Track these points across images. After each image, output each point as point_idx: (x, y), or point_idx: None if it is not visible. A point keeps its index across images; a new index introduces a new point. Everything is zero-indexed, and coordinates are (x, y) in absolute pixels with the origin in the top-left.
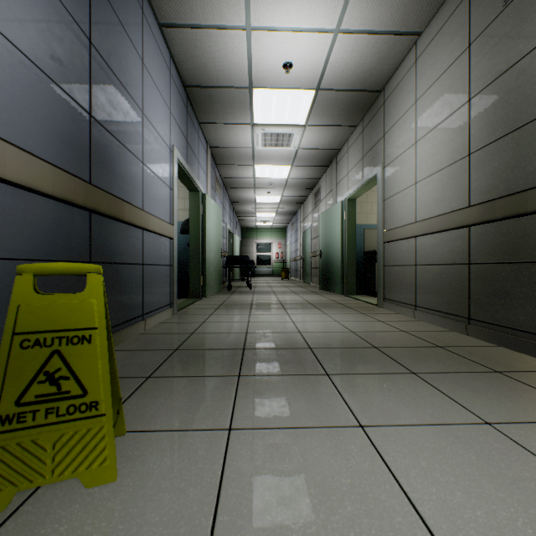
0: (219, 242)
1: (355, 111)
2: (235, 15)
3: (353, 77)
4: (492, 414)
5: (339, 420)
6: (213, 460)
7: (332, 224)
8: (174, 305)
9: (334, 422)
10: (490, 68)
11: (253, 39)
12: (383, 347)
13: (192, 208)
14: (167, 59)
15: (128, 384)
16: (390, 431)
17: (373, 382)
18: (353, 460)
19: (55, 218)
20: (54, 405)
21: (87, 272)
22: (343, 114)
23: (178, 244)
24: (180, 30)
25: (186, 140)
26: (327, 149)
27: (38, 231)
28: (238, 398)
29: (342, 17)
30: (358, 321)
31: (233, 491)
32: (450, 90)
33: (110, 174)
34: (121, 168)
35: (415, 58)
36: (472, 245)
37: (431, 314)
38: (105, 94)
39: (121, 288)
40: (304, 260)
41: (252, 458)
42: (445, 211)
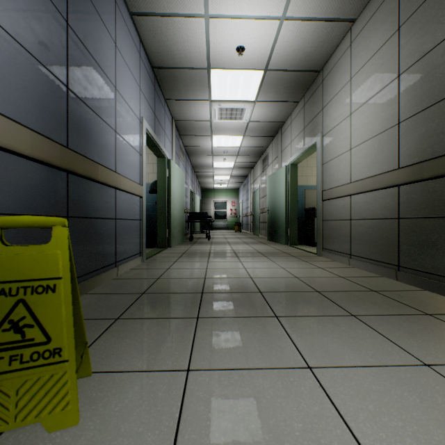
0: (182, 200)
1: (298, 89)
2: (195, 4)
3: (296, 59)
4: (430, 356)
5: (289, 361)
6: (172, 402)
7: (278, 185)
8: (143, 254)
9: (284, 363)
10: (418, 47)
11: (210, 26)
12: (324, 291)
13: (159, 171)
14: (137, 43)
15: (98, 326)
16: (337, 373)
17: (318, 324)
18: (303, 402)
19: (34, 177)
20: (17, 352)
21: (52, 225)
22: (288, 91)
23: (148, 202)
24: (148, 18)
25: (154, 113)
26: (274, 122)
27: (17, 189)
28: (196, 339)
29: (287, 5)
30: (301, 267)
31: (189, 436)
32: (381, 68)
33: (86, 140)
34: (95, 135)
35: (350, 41)
36: (401, 202)
37: (364, 262)
38: (81, 70)
39: (95, 239)
40: (254, 215)
41: (208, 400)
42: (376, 173)
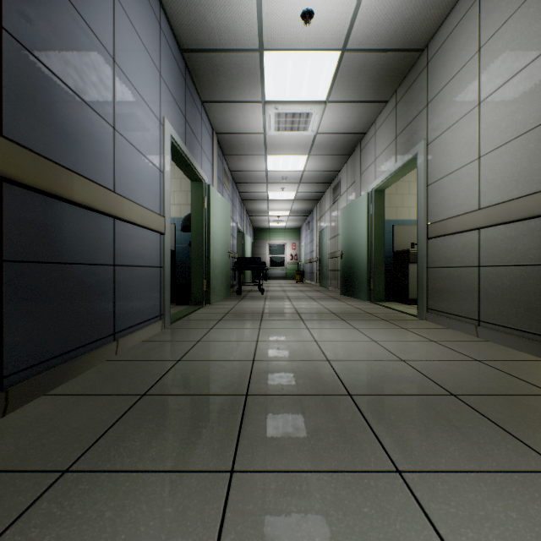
0: (226, 241)
1: (387, 81)
2: None
3: (390, 30)
4: None
5: None
6: None
7: (356, 219)
8: (166, 316)
9: None
10: None
11: None
12: (465, 394)
13: (194, 201)
14: (155, 6)
15: (13, 497)
16: None
17: (503, 503)
18: None
19: None
20: None
21: None
22: (373, 85)
23: (180, 244)
24: None
25: (184, 117)
26: (350, 133)
27: None
28: None
29: None
30: (403, 340)
31: None
32: None
33: (49, 130)
34: (71, 126)
35: None
36: None
37: (507, 333)
38: (38, 6)
39: (71, 299)
40: (321, 261)
41: None
42: (533, 190)
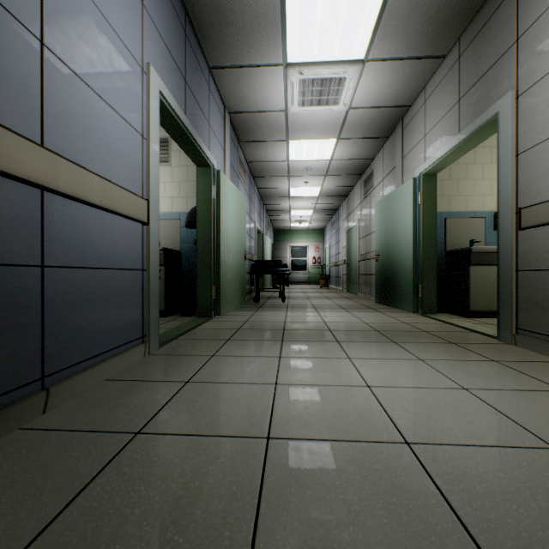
0: (241, 240)
1: (450, 23)
2: None
3: None
4: None
5: None
6: None
7: (398, 212)
8: (151, 337)
9: None
10: None
11: None
12: None
13: (200, 190)
14: None
15: None
16: None
17: None
18: None
19: None
20: None
21: None
22: (429, 30)
23: (187, 243)
24: None
25: (183, 77)
26: (391, 107)
27: None
28: None
29: None
30: (514, 389)
31: None
32: None
33: None
34: None
35: None
36: None
37: None
38: None
39: None
40: (348, 264)
41: None
42: None
